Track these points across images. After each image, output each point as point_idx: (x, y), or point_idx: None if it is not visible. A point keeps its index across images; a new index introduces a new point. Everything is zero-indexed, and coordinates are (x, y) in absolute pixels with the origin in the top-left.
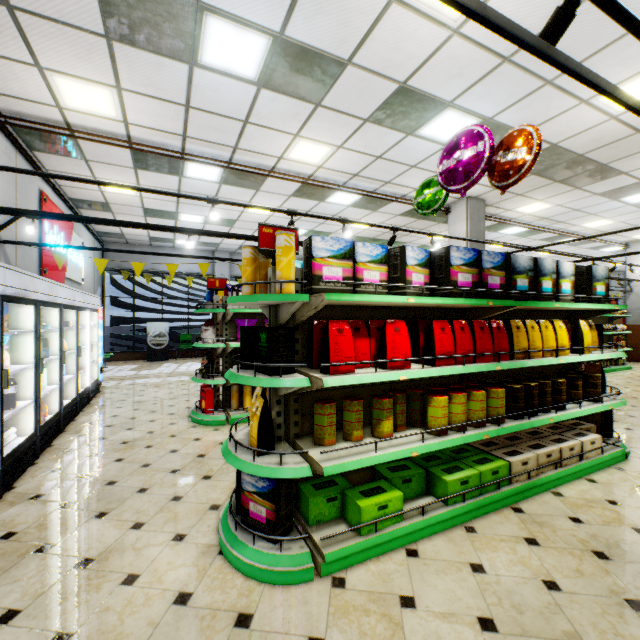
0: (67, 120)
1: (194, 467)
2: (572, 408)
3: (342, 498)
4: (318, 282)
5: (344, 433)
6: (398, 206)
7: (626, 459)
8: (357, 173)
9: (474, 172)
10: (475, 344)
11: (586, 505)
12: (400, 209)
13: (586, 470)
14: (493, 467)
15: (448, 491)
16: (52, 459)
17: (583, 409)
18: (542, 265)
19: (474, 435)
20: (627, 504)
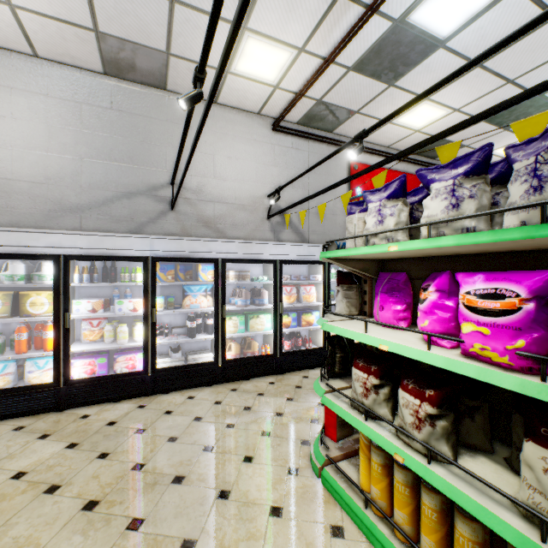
0: (294, 92)
1: (139, 481)
2: None
3: None
4: None
5: None
6: None
7: None
8: None
9: None
10: None
11: None
12: None
13: None
14: None
15: None
16: (216, 389)
17: None
18: None
19: None
20: None
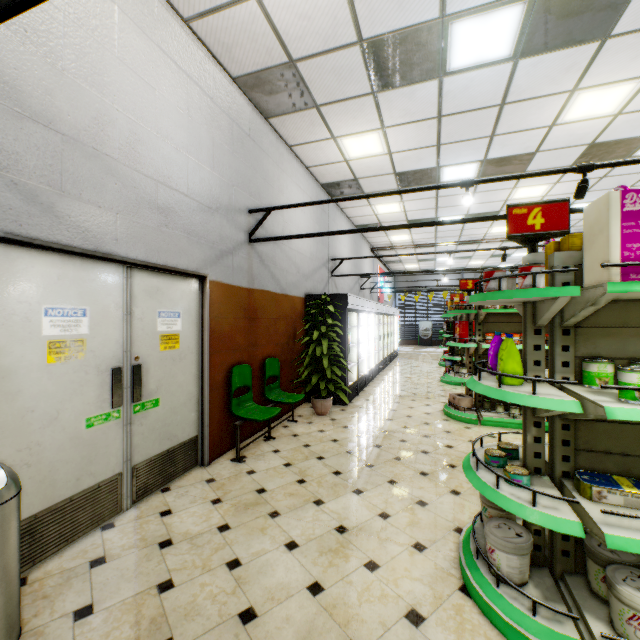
0: (391, 243)
1: (436, 372)
2: None
3: None
4: None
5: None
6: None
7: None
8: None
9: None
10: None
11: None
12: None
13: None
14: None
15: None
16: (391, 366)
17: None
18: None
19: None
20: None
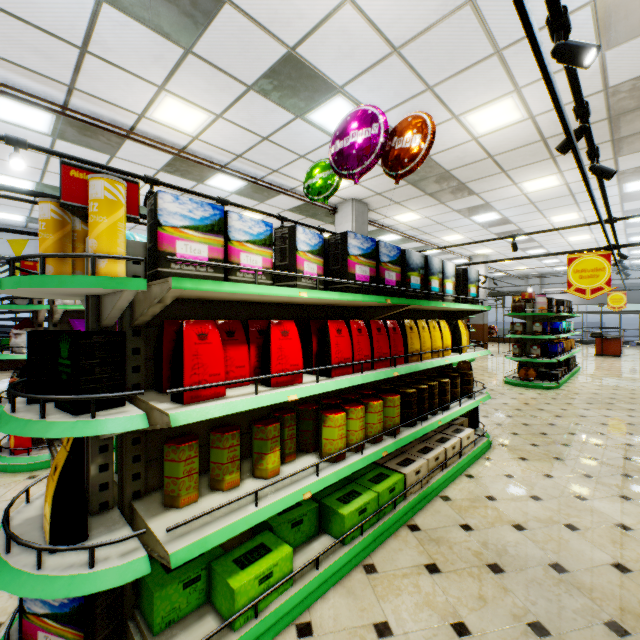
0: None
1: None
2: (454, 407)
3: (209, 574)
4: (168, 263)
5: (212, 480)
6: (286, 200)
7: (490, 447)
8: (241, 154)
9: (369, 157)
10: (373, 348)
11: (471, 506)
12: (288, 204)
13: (465, 466)
14: (390, 484)
15: (346, 527)
16: None
17: (463, 407)
18: (431, 263)
19: (373, 454)
20: (502, 497)
